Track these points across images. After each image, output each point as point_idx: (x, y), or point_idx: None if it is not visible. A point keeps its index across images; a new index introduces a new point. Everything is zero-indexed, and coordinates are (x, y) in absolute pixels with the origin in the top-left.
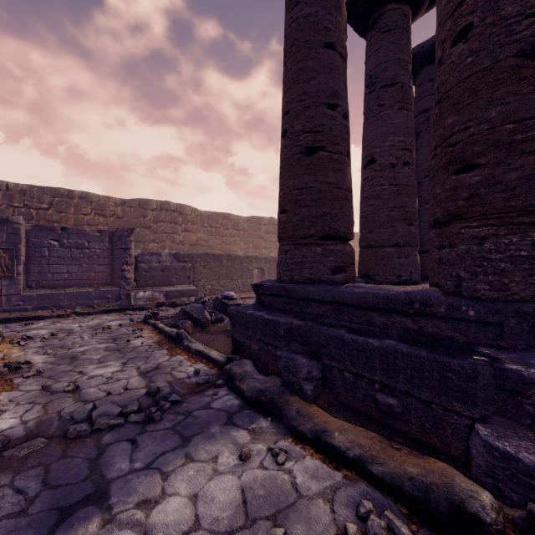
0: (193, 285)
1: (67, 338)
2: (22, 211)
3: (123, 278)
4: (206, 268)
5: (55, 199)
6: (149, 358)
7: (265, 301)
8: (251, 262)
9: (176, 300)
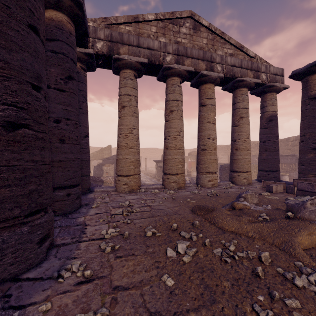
0: None
1: None
2: None
3: None
4: None
5: None
6: None
7: None
8: None
9: None
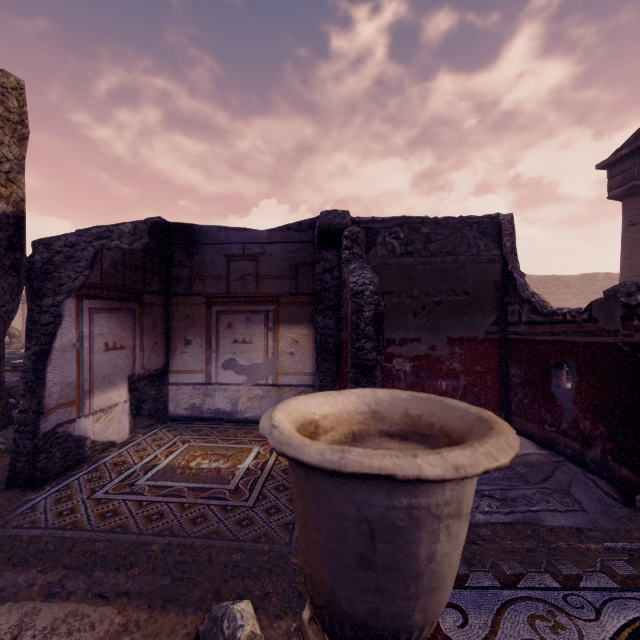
0: None
1: None
2: None
3: None
4: None
5: None
6: None
7: None
8: None
9: None
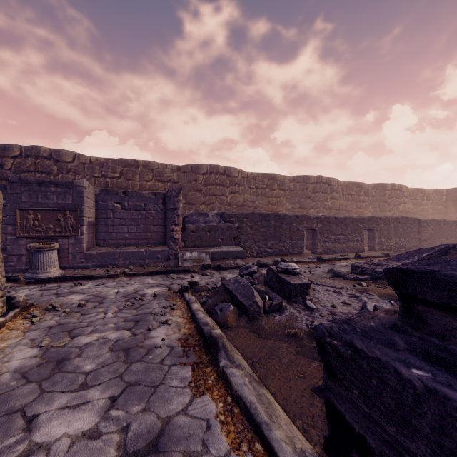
0: (239, 246)
1: (90, 312)
2: (100, 181)
3: (171, 238)
4: (252, 229)
5: (124, 168)
6: (157, 389)
7: (453, 330)
8: (301, 222)
9: (222, 262)
